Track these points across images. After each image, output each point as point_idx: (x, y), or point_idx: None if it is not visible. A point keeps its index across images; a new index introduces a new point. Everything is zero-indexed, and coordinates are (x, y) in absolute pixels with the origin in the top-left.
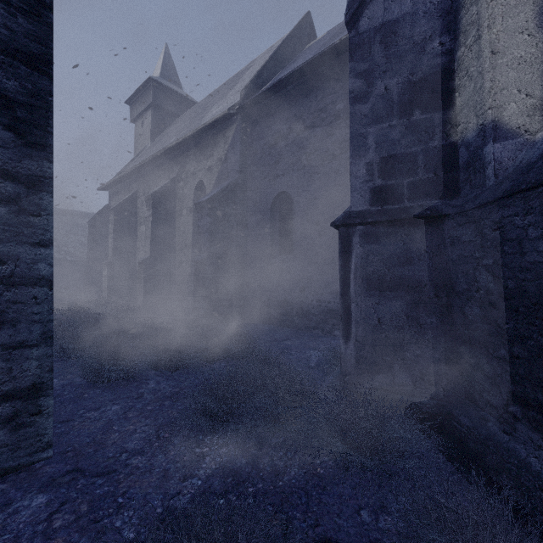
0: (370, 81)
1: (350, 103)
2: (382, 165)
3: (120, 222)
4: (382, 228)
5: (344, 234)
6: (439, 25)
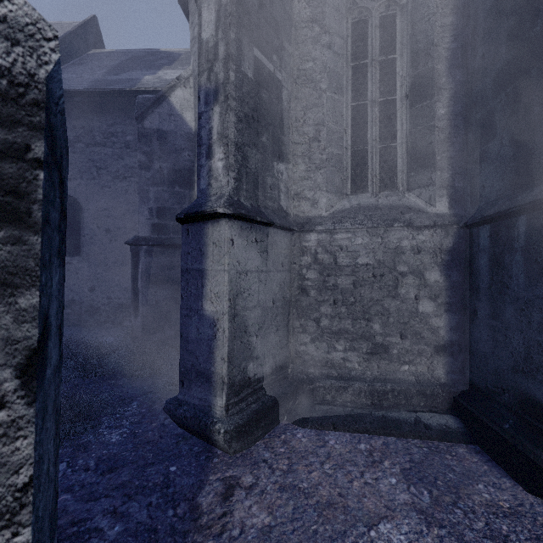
0: (151, 159)
1: (139, 168)
2: (158, 211)
3: None
4: (158, 248)
5: (135, 250)
6: (188, 145)
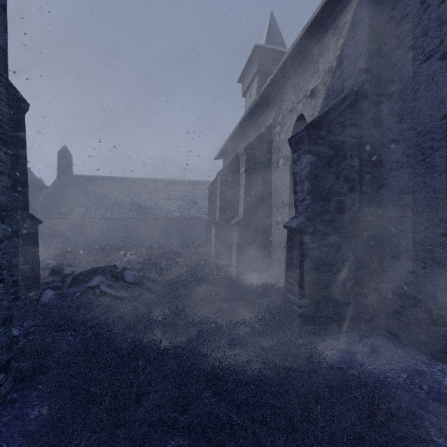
0: None
1: None
2: None
3: (225, 184)
4: None
5: None
6: None
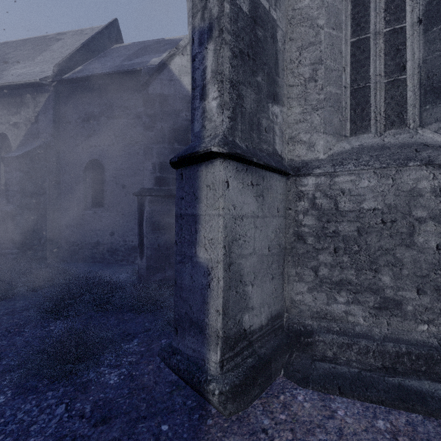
0: (154, 120)
1: (144, 129)
2: (160, 166)
3: None
4: (160, 198)
5: (140, 200)
6: (185, 106)
